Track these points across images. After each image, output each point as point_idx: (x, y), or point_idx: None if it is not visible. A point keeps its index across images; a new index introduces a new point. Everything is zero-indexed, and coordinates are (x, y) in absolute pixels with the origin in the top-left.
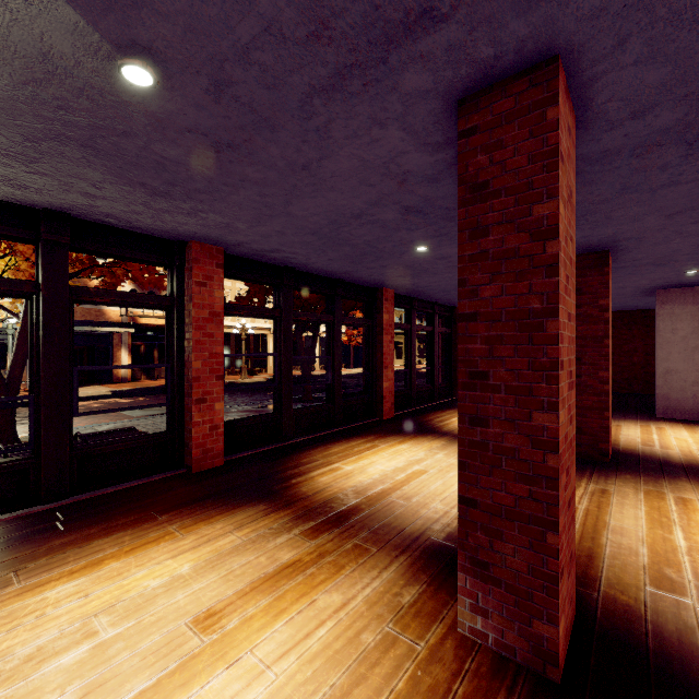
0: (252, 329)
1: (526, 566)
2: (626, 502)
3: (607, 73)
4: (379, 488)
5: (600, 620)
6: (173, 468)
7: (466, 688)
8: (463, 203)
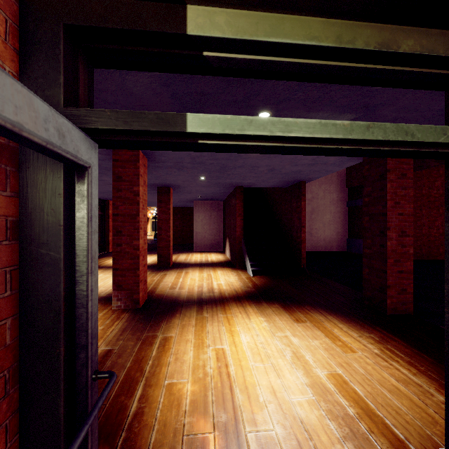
0: None
1: (132, 281)
2: (171, 275)
3: (153, 155)
4: None
5: (153, 297)
6: None
7: (116, 315)
8: (114, 181)
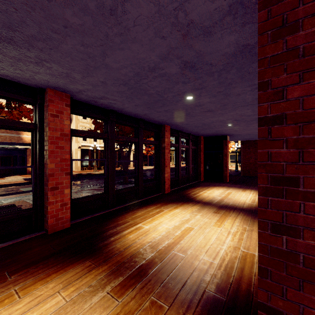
0: (100, 147)
1: None
2: None
3: None
4: (166, 243)
5: None
6: (35, 231)
7: None
8: (264, 4)
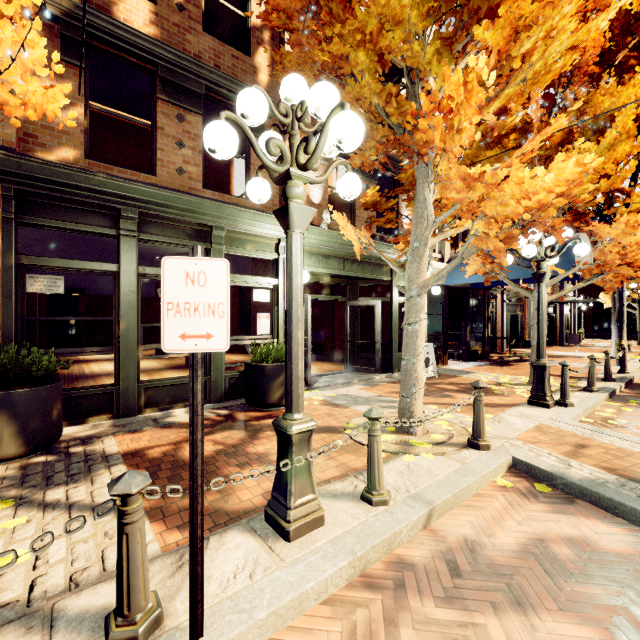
0: None
1: None
2: None
3: None
4: None
5: None
6: None
7: None
8: None
